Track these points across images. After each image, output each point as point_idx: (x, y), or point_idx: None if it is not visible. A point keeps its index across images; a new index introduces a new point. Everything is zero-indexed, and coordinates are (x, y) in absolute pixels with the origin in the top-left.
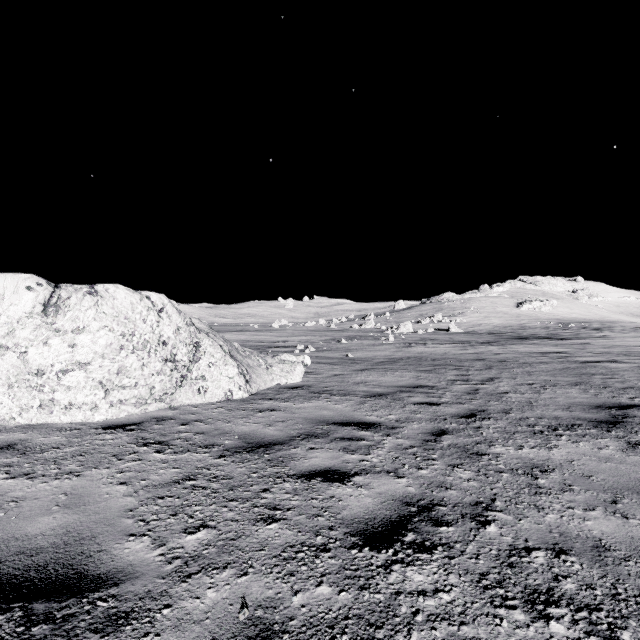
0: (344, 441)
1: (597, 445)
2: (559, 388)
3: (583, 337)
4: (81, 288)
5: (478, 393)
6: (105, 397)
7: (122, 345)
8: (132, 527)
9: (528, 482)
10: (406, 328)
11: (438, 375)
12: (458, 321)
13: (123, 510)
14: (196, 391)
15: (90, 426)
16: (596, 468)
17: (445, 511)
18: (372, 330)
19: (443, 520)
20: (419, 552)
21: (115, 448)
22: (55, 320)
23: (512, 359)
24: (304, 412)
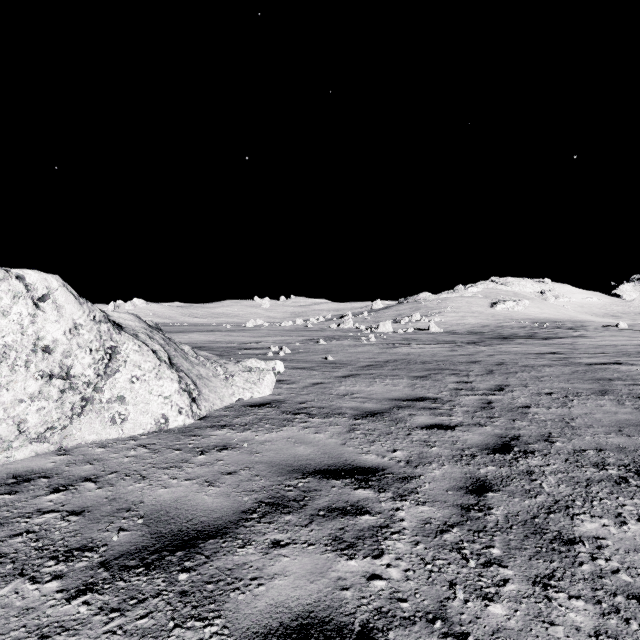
0: (333, 518)
1: None
2: (586, 399)
3: (563, 336)
4: None
5: (494, 408)
6: None
7: None
8: None
9: None
10: (386, 328)
11: (436, 382)
12: (436, 321)
13: None
14: (108, 420)
15: None
16: None
17: None
18: (351, 330)
19: None
20: None
21: None
22: None
23: (510, 361)
24: (270, 450)
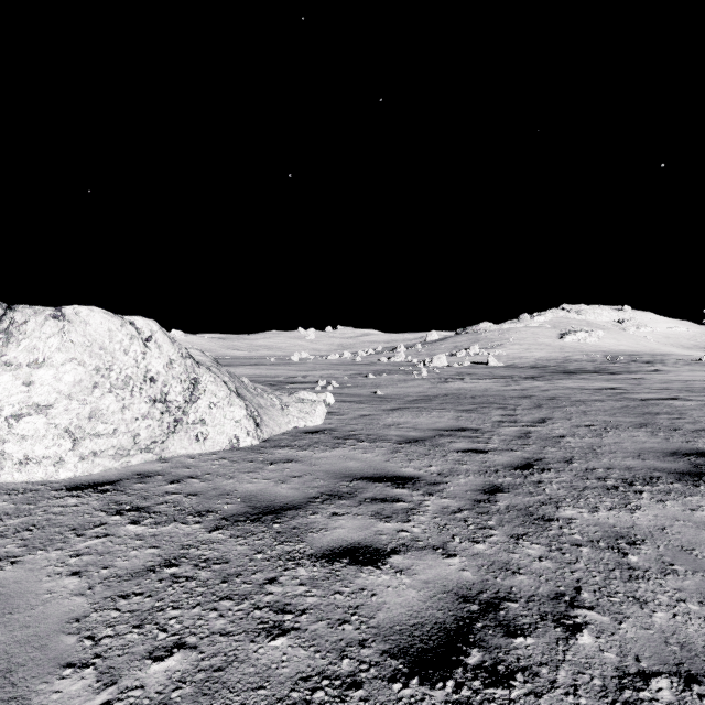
0: (376, 503)
1: (688, 505)
2: (623, 431)
3: (635, 371)
4: (43, 310)
5: (530, 437)
6: (73, 448)
7: (96, 382)
8: (72, 650)
9: (616, 560)
10: (440, 361)
11: (481, 415)
12: (497, 354)
13: (65, 620)
14: (193, 438)
15: (51, 486)
16: (696, 538)
17: (517, 610)
18: (402, 363)
19: (517, 625)
20: (491, 685)
21: (77, 518)
22: (5, 351)
23: (563, 396)
24: (326, 463)
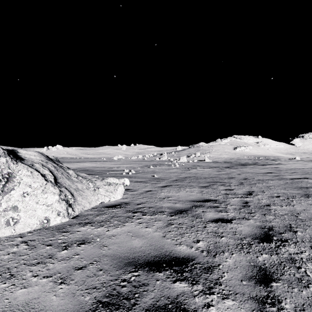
0: None
1: None
2: (300, 200)
3: (271, 164)
4: None
5: (250, 206)
6: None
7: None
8: None
9: None
10: (183, 159)
11: (214, 190)
12: (208, 156)
13: None
14: (4, 223)
15: None
16: None
17: None
18: (166, 161)
19: None
20: None
21: None
22: None
23: (250, 177)
24: (114, 243)
